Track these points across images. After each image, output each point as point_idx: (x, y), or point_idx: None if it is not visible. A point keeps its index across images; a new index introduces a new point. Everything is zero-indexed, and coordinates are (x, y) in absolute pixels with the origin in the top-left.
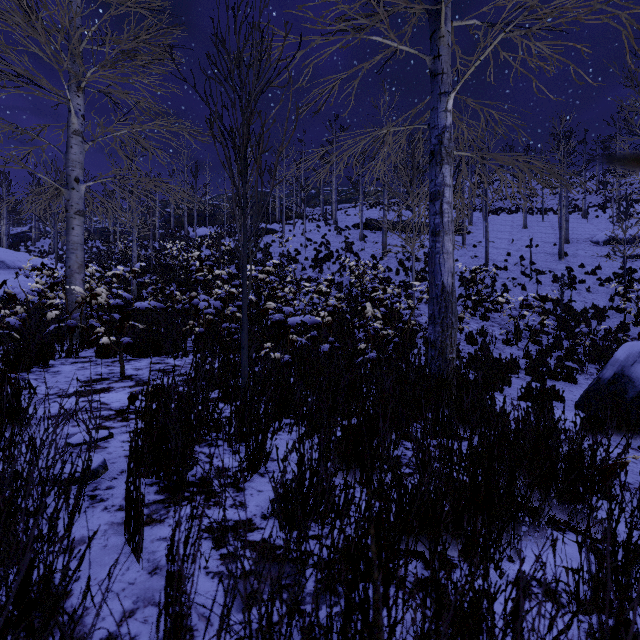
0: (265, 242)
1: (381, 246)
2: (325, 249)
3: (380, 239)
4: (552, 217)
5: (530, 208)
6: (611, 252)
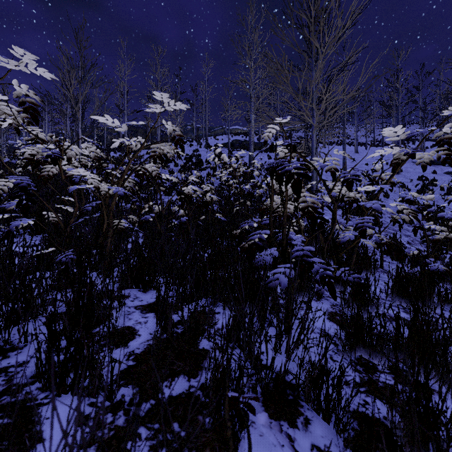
0: (140, 153)
1: (246, 159)
2: (196, 159)
3: (245, 155)
4: (371, 148)
5: (351, 143)
6: (433, 170)
